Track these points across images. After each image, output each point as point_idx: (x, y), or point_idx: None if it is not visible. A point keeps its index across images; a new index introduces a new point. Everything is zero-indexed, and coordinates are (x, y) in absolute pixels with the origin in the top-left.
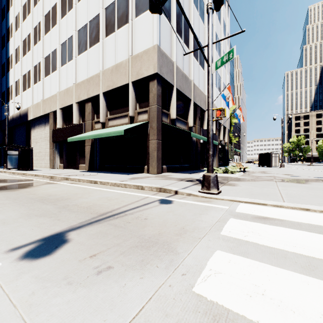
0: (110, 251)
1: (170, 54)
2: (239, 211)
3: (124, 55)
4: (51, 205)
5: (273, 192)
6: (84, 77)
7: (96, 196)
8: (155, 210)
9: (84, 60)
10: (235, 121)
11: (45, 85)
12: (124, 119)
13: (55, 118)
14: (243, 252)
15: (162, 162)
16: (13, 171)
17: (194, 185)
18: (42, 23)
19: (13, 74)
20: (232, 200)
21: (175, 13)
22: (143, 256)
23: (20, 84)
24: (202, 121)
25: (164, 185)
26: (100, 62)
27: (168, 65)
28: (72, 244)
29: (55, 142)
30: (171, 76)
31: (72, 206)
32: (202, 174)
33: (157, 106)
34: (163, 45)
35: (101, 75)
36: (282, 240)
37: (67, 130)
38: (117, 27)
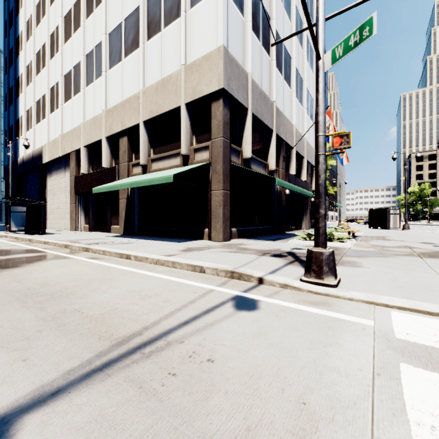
0: None
1: (243, 61)
2: (404, 336)
3: (174, 64)
4: (34, 310)
5: (435, 281)
6: (117, 101)
7: (121, 286)
8: (228, 328)
9: (117, 75)
10: (333, 163)
11: (65, 113)
12: (175, 159)
13: (79, 160)
14: None
15: (231, 223)
16: (16, 236)
17: (287, 265)
18: (61, 27)
19: (23, 101)
20: (371, 302)
21: (250, 1)
22: None
23: (32, 114)
24: (287, 163)
25: (237, 265)
26: (140, 77)
27: (239, 77)
28: None
29: (79, 194)
30: (244, 94)
31: (71, 313)
32: (292, 242)
33: (223, 138)
34: (232, 47)
35: (141, 96)
36: None
37: (95, 177)
38: (164, 23)
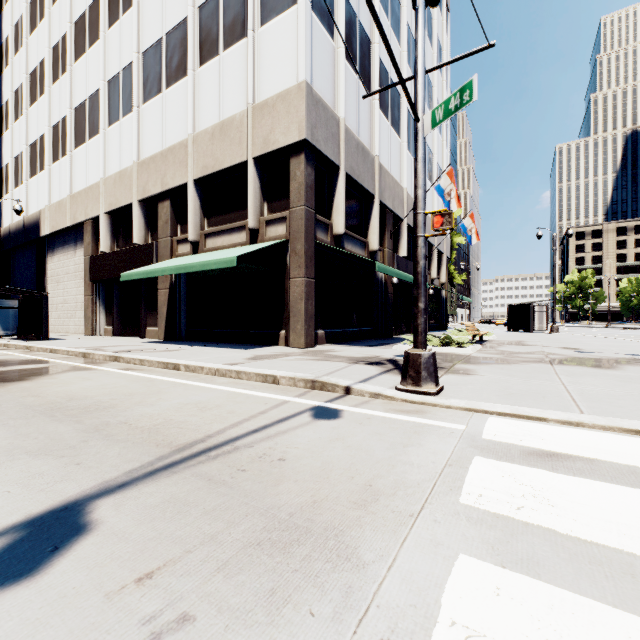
0: (190, 561)
1: (333, 102)
2: (491, 436)
3: (238, 103)
4: (70, 423)
5: (553, 388)
6: (156, 149)
7: (173, 399)
8: (304, 435)
9: (156, 113)
10: (461, 240)
11: (76, 164)
12: (239, 234)
13: (97, 232)
14: (523, 557)
15: (317, 324)
16: (6, 342)
17: (384, 373)
18: (70, 37)
19: (10, 143)
20: (471, 409)
21: (343, 20)
22: (274, 575)
23: (24, 162)
24: (395, 241)
25: (321, 374)
26: (189, 117)
27: (328, 124)
28: (99, 537)
29: (97, 282)
30: (335, 147)
31: (116, 425)
32: (397, 348)
33: (305, 208)
34: (318, 82)
35: (191, 144)
36: (611, 521)
37: (121, 258)
38: (223, 44)
